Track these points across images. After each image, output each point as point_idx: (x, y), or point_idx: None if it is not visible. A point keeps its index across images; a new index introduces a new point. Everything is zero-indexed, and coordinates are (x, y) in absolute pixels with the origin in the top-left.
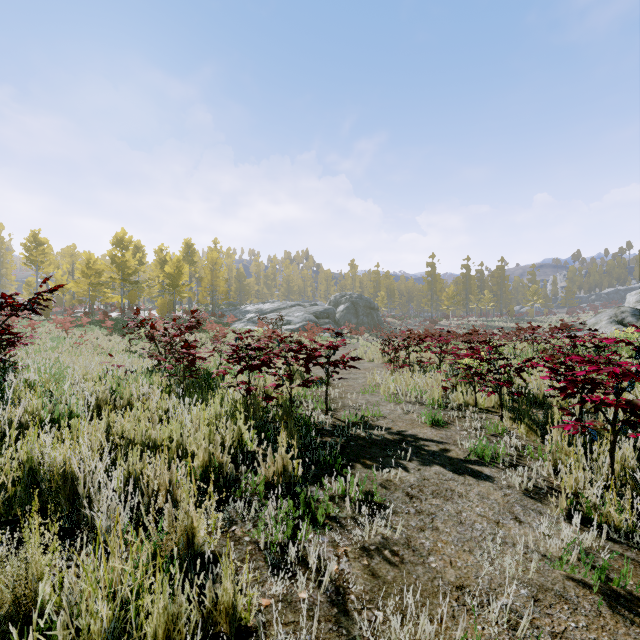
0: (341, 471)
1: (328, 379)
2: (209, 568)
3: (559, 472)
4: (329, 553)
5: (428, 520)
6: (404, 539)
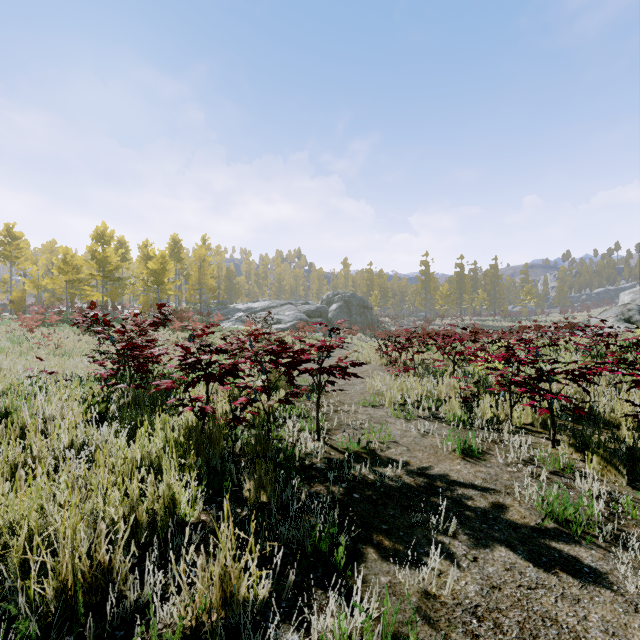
0: (342, 571)
1: (320, 391)
2: None
3: None
4: None
5: None
6: None
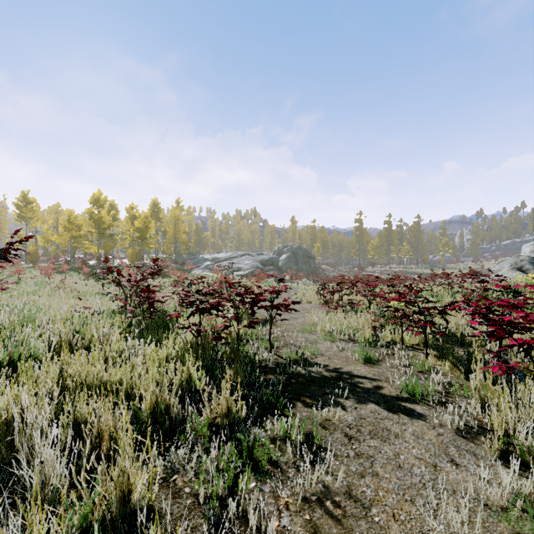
0: (283, 410)
1: (271, 320)
2: (142, 533)
3: (485, 409)
4: (270, 506)
5: (367, 464)
6: (345, 487)
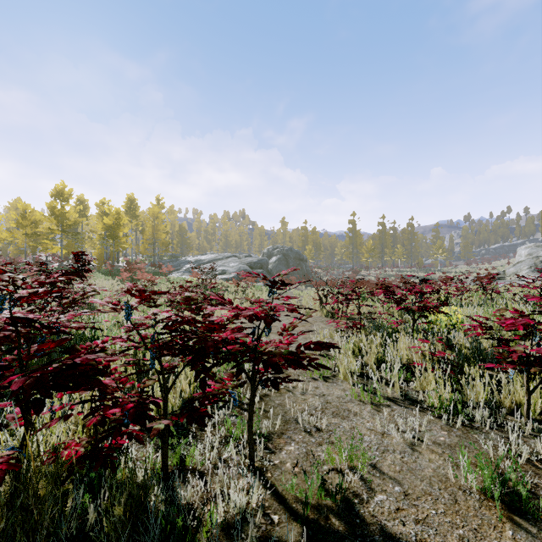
0: None
1: (253, 388)
2: None
3: None
4: None
5: None
6: None
